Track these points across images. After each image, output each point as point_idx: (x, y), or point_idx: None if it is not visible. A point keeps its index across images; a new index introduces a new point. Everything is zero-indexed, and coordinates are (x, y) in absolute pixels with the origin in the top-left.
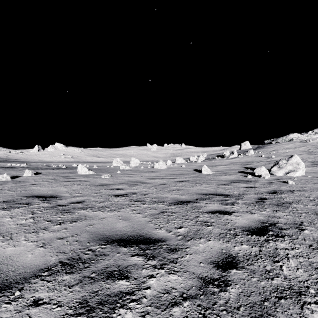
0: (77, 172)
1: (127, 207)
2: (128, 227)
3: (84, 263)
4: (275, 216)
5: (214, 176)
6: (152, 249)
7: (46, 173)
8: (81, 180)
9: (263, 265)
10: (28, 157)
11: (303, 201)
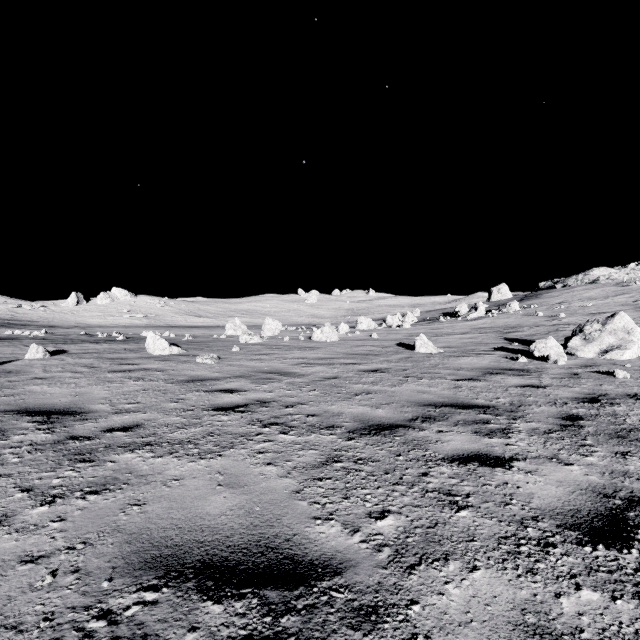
0: (145, 350)
1: (243, 443)
2: (237, 514)
3: None
4: (627, 472)
5: (443, 358)
6: (301, 611)
7: (78, 351)
8: (149, 368)
9: None
10: (55, 316)
11: None
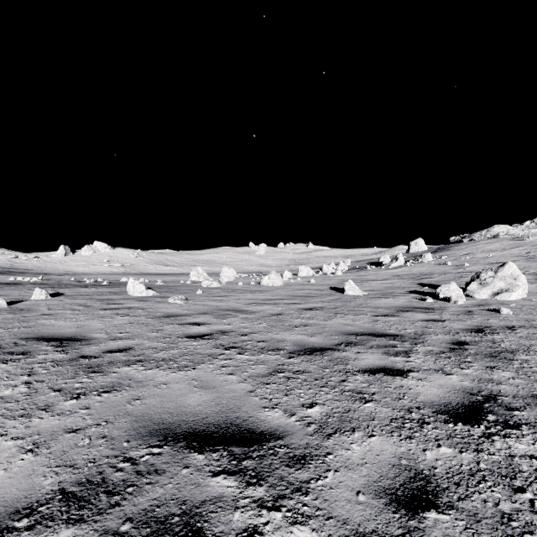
0: (126, 292)
1: (210, 360)
2: (209, 405)
3: (110, 493)
4: (491, 379)
5: (367, 299)
6: (255, 458)
7: (72, 293)
8: (131, 307)
9: (493, 500)
10: (47, 265)
11: (536, 348)
